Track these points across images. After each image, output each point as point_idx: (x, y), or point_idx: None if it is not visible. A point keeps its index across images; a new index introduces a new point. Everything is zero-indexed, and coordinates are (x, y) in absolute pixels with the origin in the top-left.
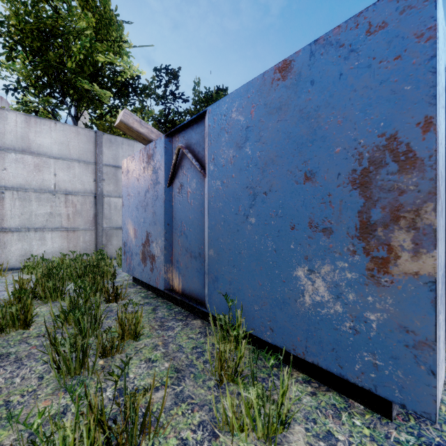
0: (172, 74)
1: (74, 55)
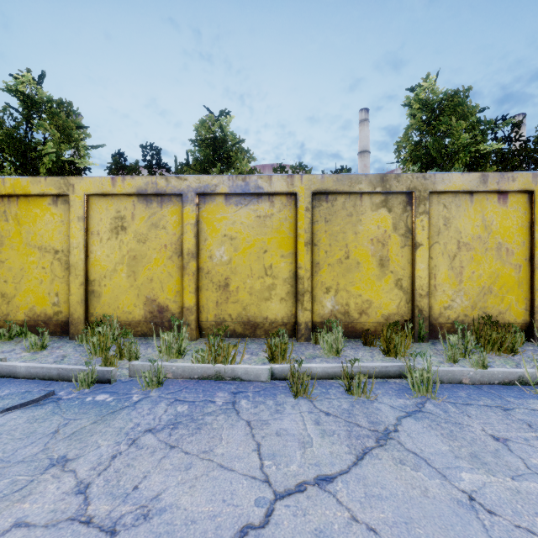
0: (515, 125)
1: (460, 159)
